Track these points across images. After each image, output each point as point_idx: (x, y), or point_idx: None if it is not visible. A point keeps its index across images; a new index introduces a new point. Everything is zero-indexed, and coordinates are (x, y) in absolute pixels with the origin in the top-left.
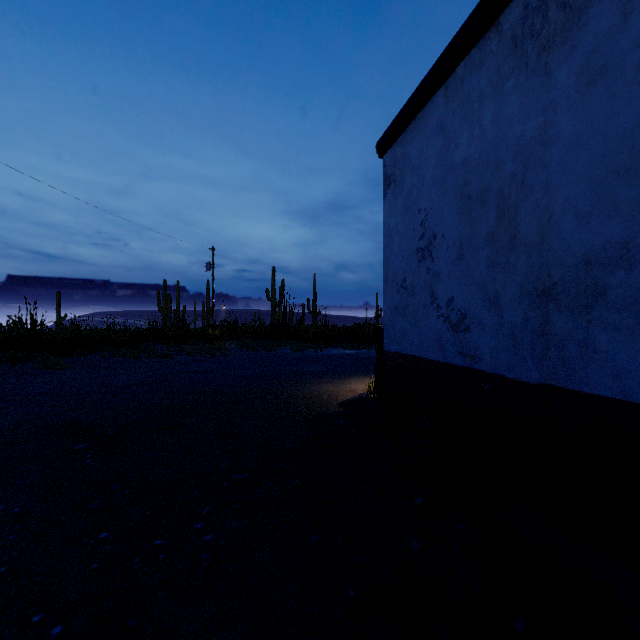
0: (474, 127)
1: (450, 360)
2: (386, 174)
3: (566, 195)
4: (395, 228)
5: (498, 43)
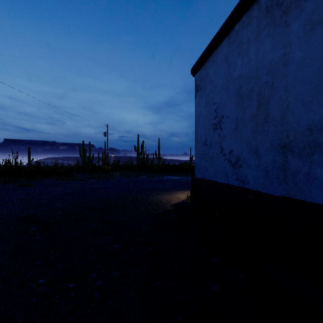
0: (244, 57)
1: (231, 183)
2: (196, 85)
3: (297, 92)
4: (201, 113)
5: (258, 11)
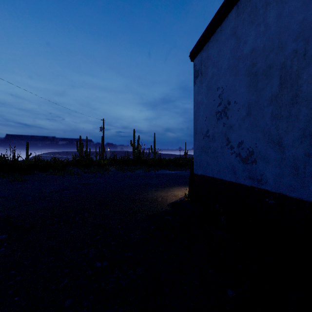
0: (260, 26)
1: (240, 181)
2: (195, 70)
3: None
4: (201, 101)
5: None
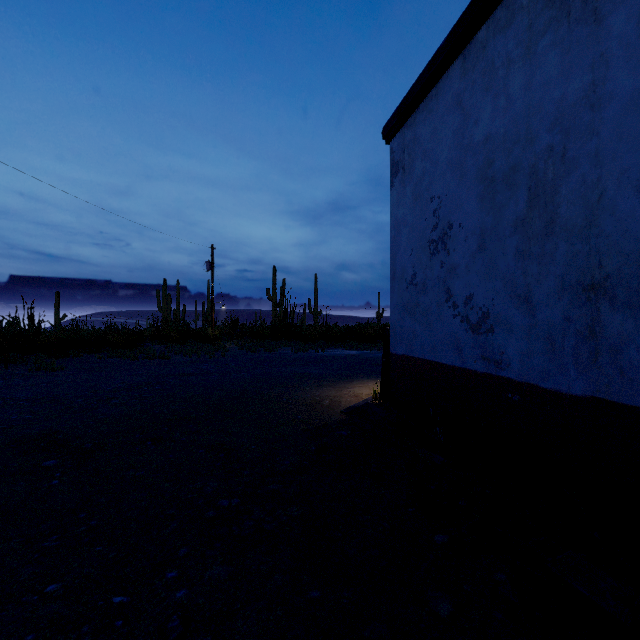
0: (499, 97)
1: (469, 365)
2: (393, 161)
3: (624, 166)
4: (403, 219)
5: None
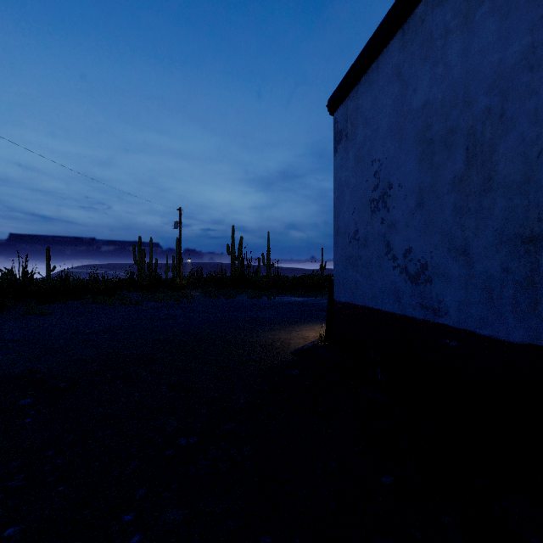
0: (437, 66)
1: (408, 312)
2: (337, 130)
3: None
4: (346, 181)
5: None
